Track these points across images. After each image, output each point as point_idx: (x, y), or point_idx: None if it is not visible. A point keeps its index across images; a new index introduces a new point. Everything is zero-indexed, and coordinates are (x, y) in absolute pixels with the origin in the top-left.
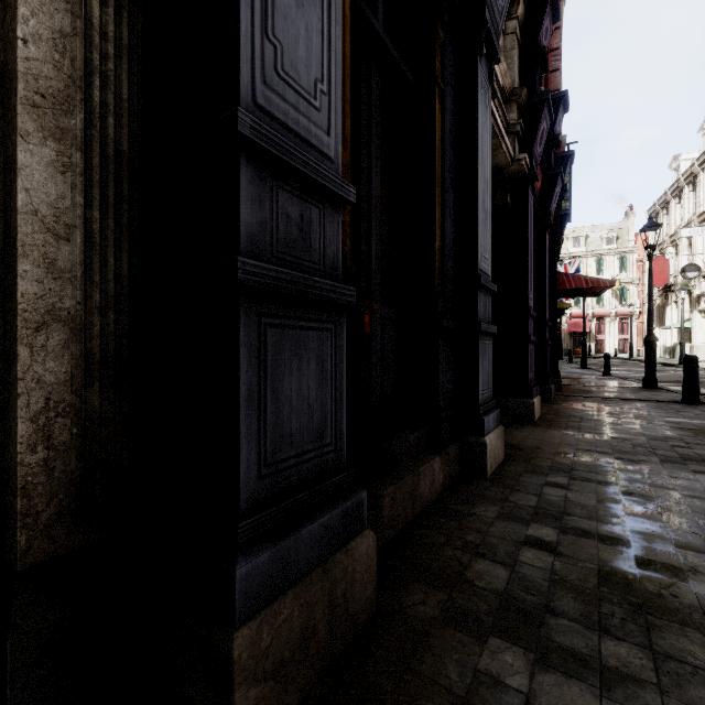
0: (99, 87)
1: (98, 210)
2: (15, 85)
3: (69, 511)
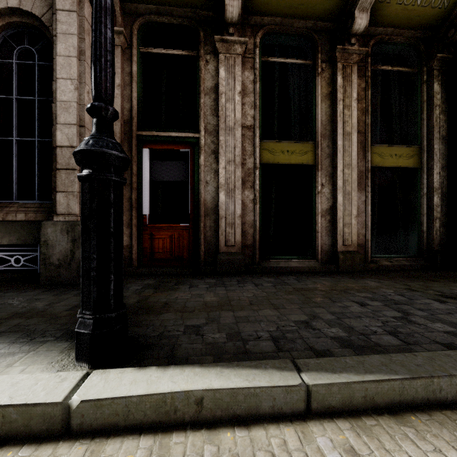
0: (442, 184)
1: (442, 202)
2: (433, 189)
3: (438, 244)
